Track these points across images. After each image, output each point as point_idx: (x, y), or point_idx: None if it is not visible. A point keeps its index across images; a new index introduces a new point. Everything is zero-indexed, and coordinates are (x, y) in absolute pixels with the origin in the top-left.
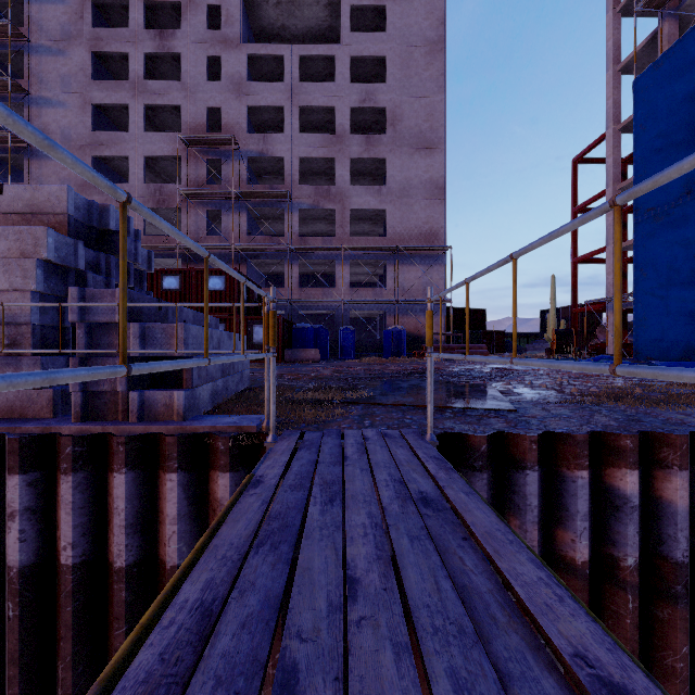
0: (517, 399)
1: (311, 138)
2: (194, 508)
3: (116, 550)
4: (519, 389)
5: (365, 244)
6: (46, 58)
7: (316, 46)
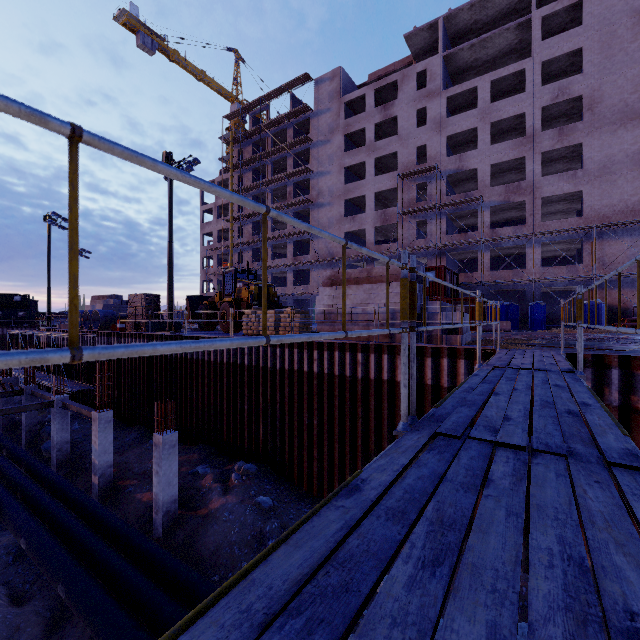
0: None
1: (501, 146)
2: (469, 372)
3: (444, 381)
4: None
5: (557, 227)
6: (321, 147)
7: (506, 67)
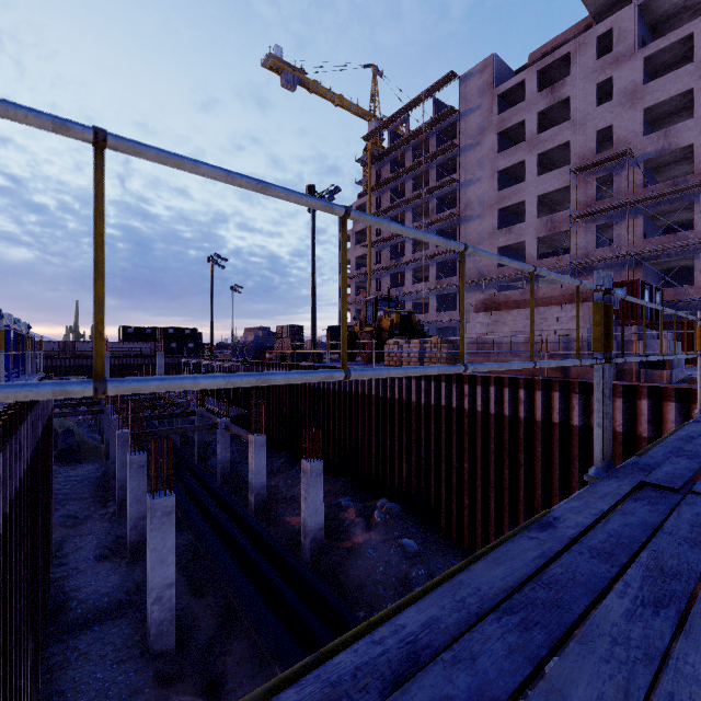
0: None
1: None
2: (682, 420)
3: (642, 429)
4: None
5: None
6: (468, 153)
7: None
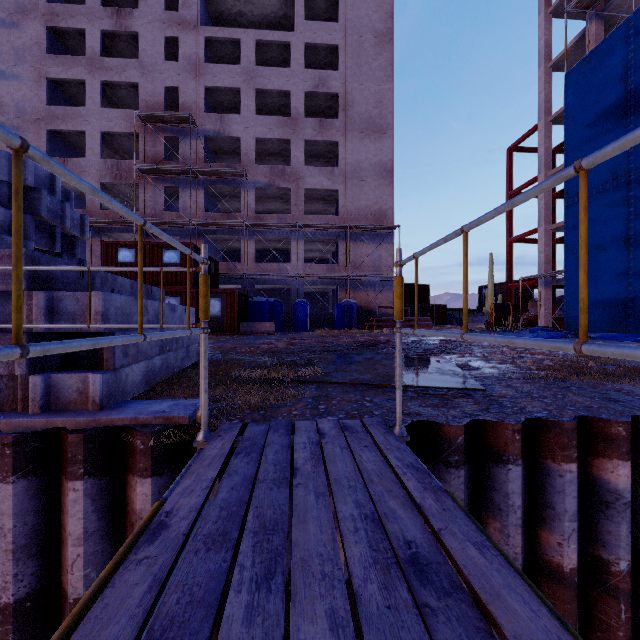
0: (477, 374)
1: (266, 120)
2: (108, 522)
3: (1, 581)
4: (474, 362)
5: (318, 222)
6: None
7: (272, 32)
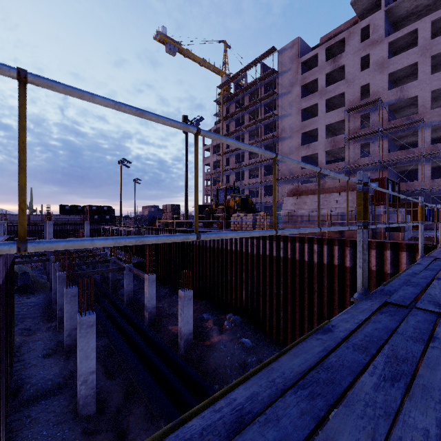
0: None
1: None
2: (410, 262)
3: (387, 268)
4: None
5: None
6: (283, 97)
7: None
